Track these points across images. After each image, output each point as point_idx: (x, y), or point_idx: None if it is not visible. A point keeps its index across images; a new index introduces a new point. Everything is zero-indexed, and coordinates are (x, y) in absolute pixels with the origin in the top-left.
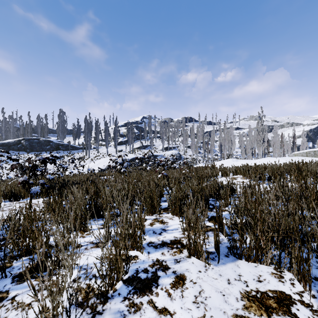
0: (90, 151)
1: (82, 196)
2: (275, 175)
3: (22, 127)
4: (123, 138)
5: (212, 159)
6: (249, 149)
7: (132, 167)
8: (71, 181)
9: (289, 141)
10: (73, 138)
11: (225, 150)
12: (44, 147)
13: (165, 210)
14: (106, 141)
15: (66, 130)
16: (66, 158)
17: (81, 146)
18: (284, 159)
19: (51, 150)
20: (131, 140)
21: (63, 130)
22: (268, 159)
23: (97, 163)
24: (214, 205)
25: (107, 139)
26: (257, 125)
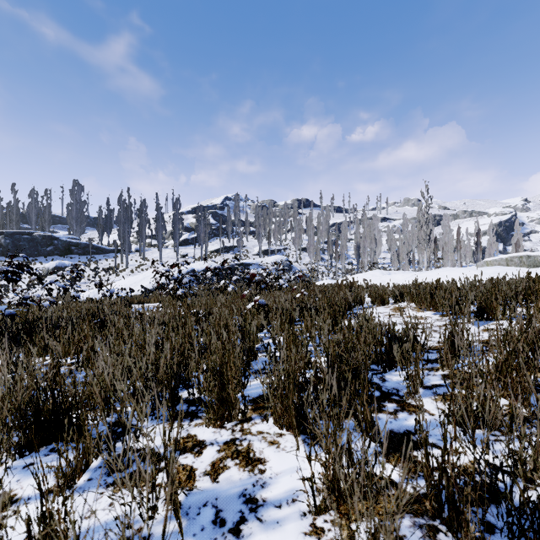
0: (129, 256)
1: (52, 364)
2: (492, 304)
3: (0, 212)
4: (190, 234)
5: (343, 271)
6: (405, 253)
7: (204, 284)
8: (48, 322)
9: (468, 241)
10: (99, 233)
11: (366, 255)
12: (42, 248)
13: (259, 406)
14: (159, 239)
15: (86, 219)
16: (84, 268)
17: (113, 248)
18: (478, 270)
19: (55, 255)
20: (204, 237)
21: (80, 218)
22: (448, 271)
23: (141, 277)
24: (382, 387)
25: (160, 235)
26: (417, 213)
